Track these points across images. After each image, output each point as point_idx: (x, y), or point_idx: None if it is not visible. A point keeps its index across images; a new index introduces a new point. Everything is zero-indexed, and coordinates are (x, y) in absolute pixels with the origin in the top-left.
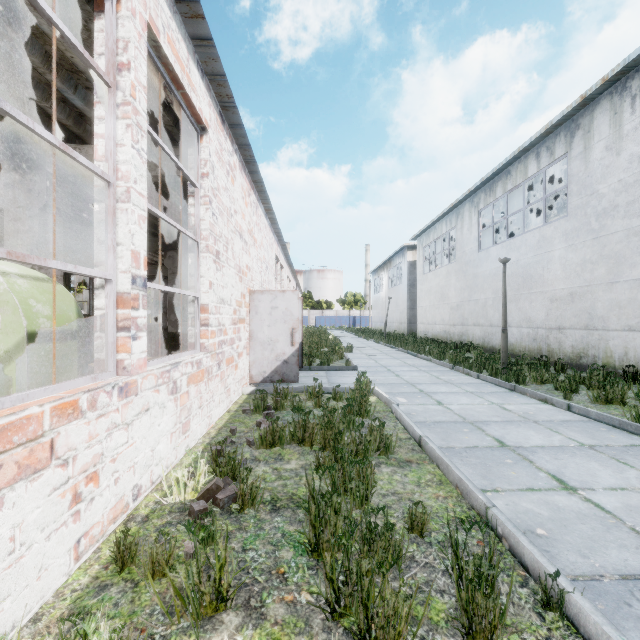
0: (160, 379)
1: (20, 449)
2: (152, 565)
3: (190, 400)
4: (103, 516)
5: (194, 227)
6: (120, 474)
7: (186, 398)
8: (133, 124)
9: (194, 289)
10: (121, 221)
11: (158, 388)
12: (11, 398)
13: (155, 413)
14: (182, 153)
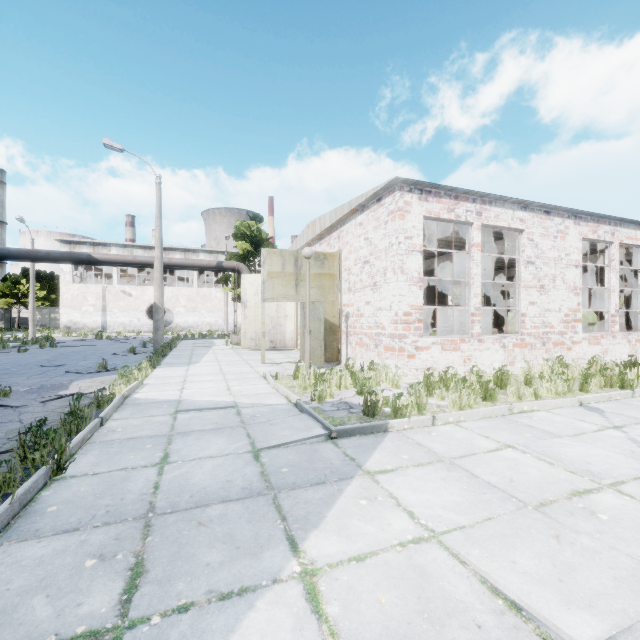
0: (623, 337)
1: (596, 340)
2: (620, 366)
3: (636, 348)
4: (608, 361)
5: (639, 284)
6: (611, 355)
7: (634, 346)
8: (615, 273)
9: (639, 308)
10: (611, 297)
11: (622, 339)
12: (593, 333)
13: (621, 346)
14: (636, 250)
